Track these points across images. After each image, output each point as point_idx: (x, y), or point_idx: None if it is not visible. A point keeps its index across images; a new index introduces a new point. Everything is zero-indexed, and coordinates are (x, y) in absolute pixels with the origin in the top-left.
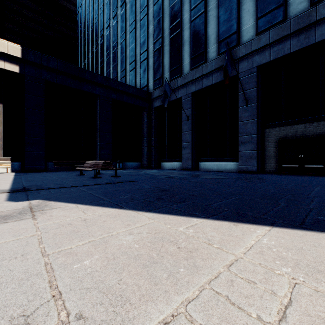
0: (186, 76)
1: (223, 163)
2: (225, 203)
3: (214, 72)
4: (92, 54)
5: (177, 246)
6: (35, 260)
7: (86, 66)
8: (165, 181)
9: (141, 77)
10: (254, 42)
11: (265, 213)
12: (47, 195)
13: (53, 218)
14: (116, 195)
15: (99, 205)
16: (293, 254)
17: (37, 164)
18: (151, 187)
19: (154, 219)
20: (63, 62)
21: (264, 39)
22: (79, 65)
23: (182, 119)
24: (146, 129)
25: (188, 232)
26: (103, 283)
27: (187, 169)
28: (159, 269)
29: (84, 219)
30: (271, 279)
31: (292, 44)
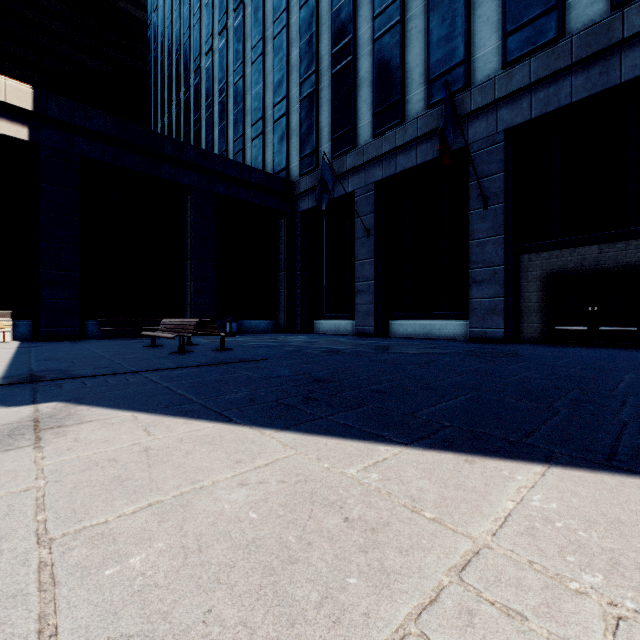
0: (364, 149)
1: (437, 322)
2: (445, 409)
3: (420, 142)
4: (177, 105)
5: (345, 515)
6: (19, 556)
7: (165, 129)
8: (321, 360)
9: (275, 152)
10: (499, 82)
11: (529, 431)
12: (77, 391)
13: (78, 446)
14: (219, 391)
15: (182, 415)
16: (602, 536)
17: (66, 325)
18: (292, 372)
19: (295, 447)
20: (117, 120)
21: (520, 76)
22: (152, 127)
23: (356, 234)
24: (285, 254)
25: (367, 479)
26: (167, 619)
27: (366, 334)
28: (300, 579)
29: (145, 447)
30: (562, 606)
31: (575, 86)
